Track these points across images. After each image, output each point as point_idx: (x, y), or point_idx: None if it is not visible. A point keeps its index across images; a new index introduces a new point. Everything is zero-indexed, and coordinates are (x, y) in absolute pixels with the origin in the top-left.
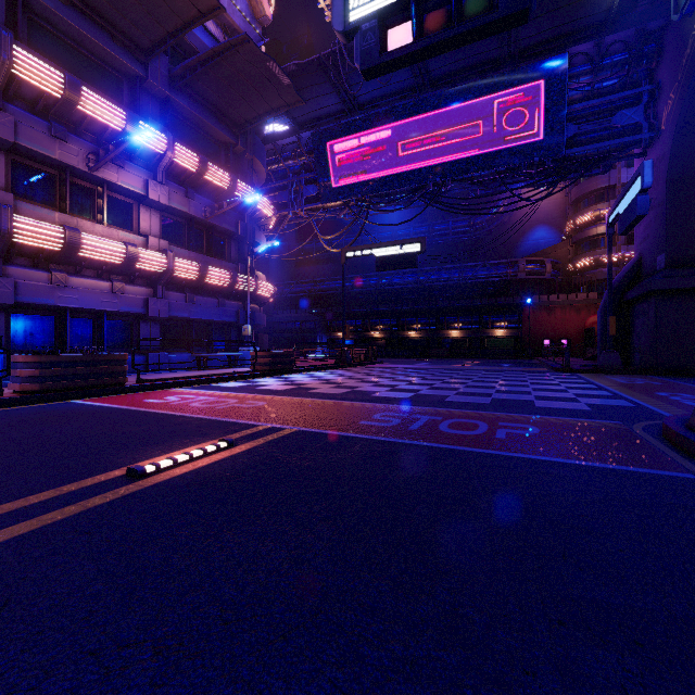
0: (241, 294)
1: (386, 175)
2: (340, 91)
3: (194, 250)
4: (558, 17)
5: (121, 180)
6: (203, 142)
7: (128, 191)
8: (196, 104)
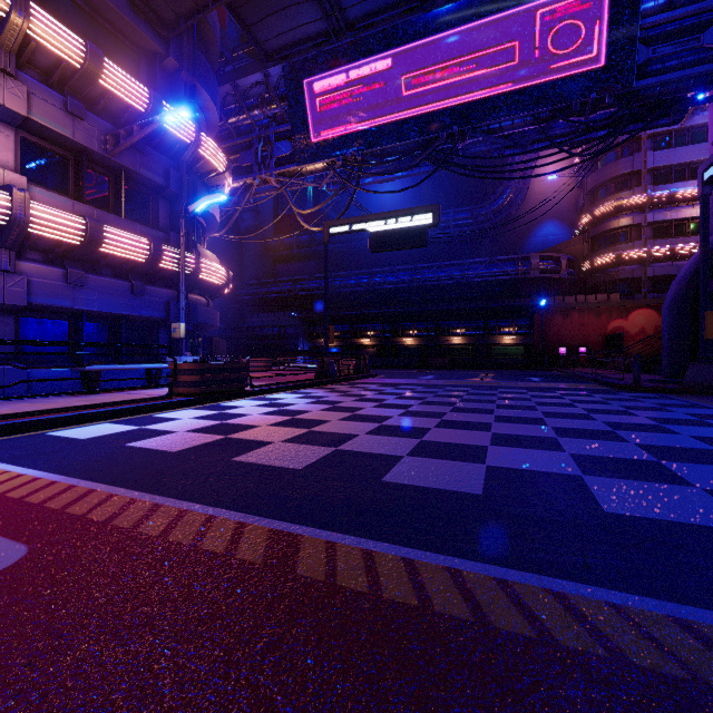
0: (173, 278)
1: (383, 123)
2: None
3: (91, 204)
4: None
5: None
6: (109, 41)
7: None
8: None
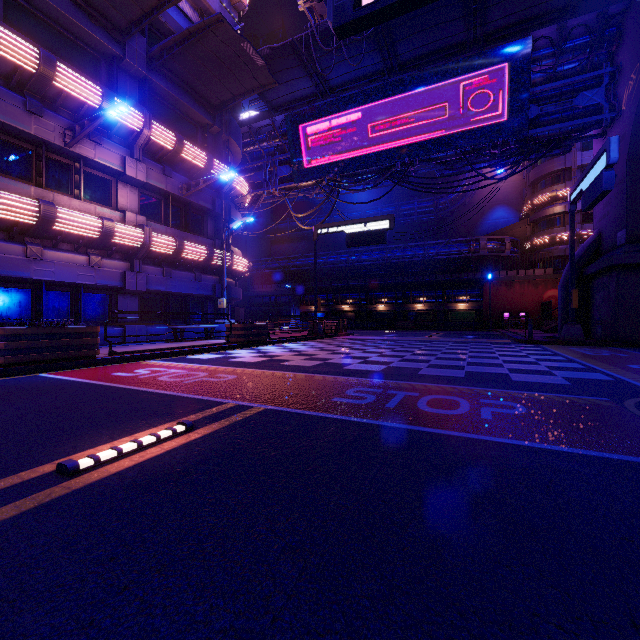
0: (217, 269)
1: (356, 155)
2: (312, 75)
3: (172, 226)
4: (523, 1)
5: (98, 157)
6: (180, 122)
7: (105, 167)
8: (173, 85)
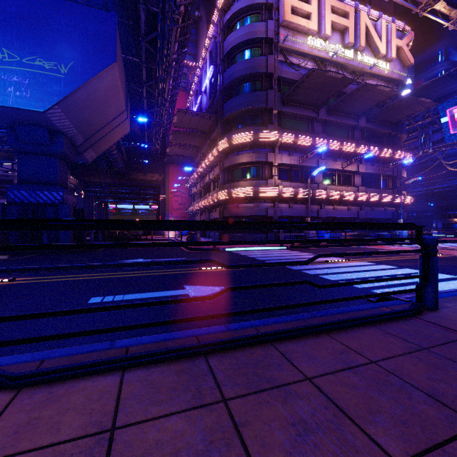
0: (395, 204)
1: None
2: None
3: (372, 187)
4: None
5: (350, 168)
6: (376, 137)
7: (351, 171)
8: (374, 124)
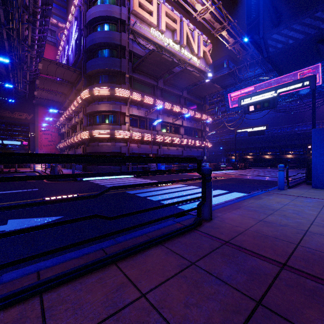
0: (202, 147)
1: None
2: (234, 78)
3: (190, 136)
4: None
5: (177, 122)
6: (192, 105)
7: (178, 124)
8: (192, 96)
